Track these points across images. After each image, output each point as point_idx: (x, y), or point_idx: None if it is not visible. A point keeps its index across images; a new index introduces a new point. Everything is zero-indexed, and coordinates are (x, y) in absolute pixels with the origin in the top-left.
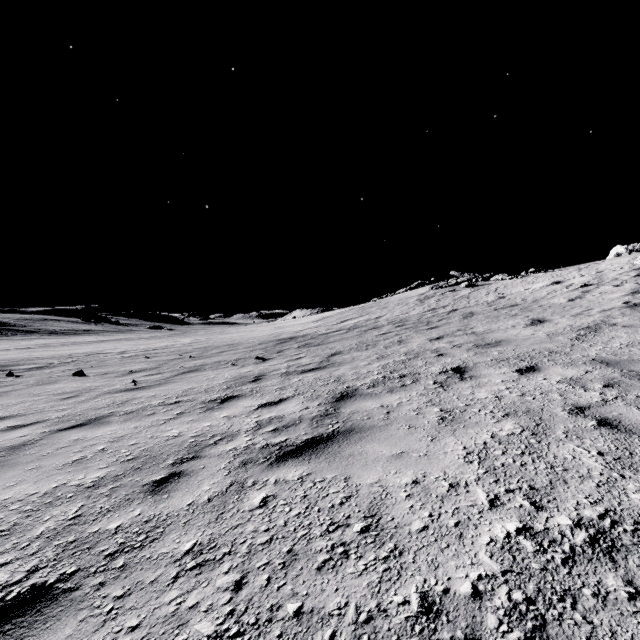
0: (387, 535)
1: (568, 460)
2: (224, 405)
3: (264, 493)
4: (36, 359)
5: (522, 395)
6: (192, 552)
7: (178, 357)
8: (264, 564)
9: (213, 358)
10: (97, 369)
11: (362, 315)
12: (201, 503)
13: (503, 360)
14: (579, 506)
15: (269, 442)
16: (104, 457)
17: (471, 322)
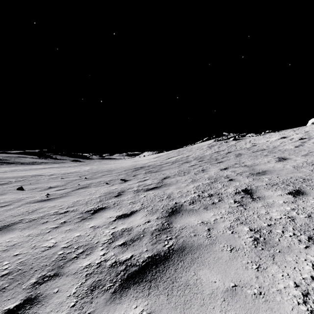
0: None
1: None
2: (94, 216)
3: None
4: (4, 178)
5: (309, 217)
6: None
7: (79, 178)
8: None
9: (97, 179)
10: (32, 185)
11: (179, 155)
12: None
13: (274, 184)
14: None
15: (117, 259)
16: None
17: (241, 159)
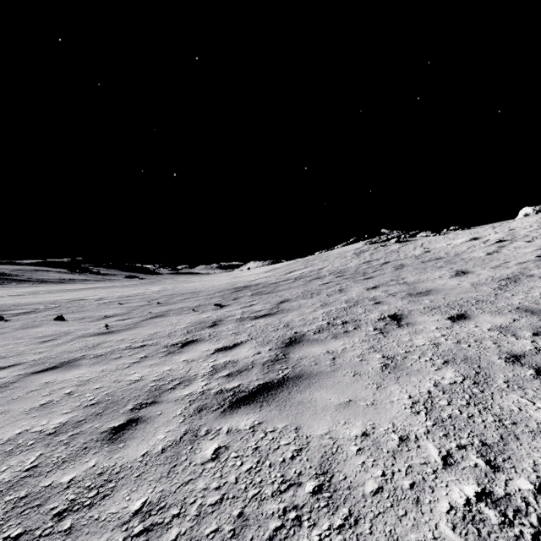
0: (340, 497)
1: (515, 412)
2: (184, 349)
3: (216, 444)
4: (25, 305)
5: (457, 342)
6: (141, 513)
7: (147, 303)
8: (213, 531)
9: (177, 304)
10: (76, 314)
11: (306, 267)
12: (155, 454)
13: (435, 308)
14: (537, 467)
15: (223, 387)
16: (69, 401)
17: (402, 273)
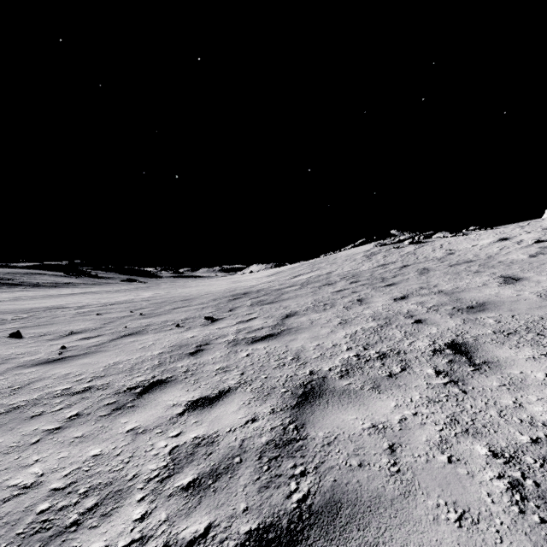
0: None
1: None
2: (141, 400)
3: None
4: None
5: None
6: None
7: (129, 314)
8: None
9: (162, 316)
10: (40, 328)
11: (313, 270)
12: None
13: (512, 333)
14: None
15: (173, 536)
16: None
17: (431, 279)
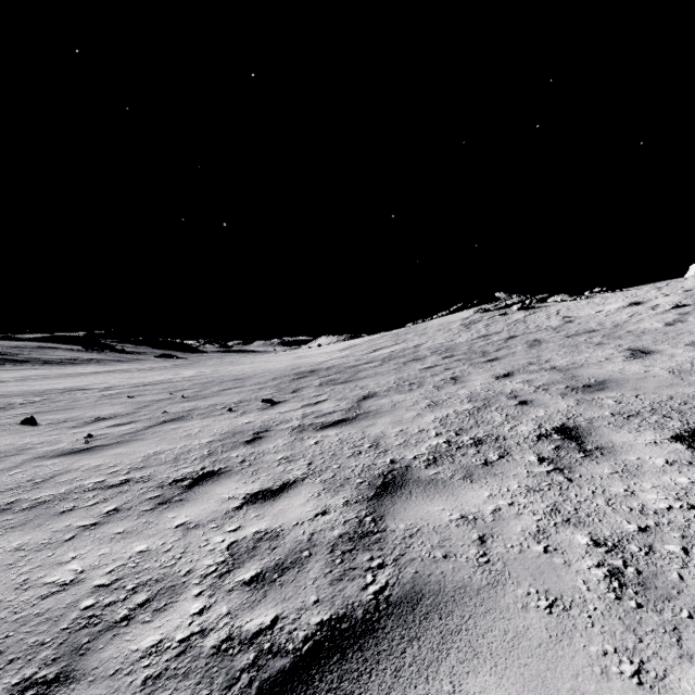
0: None
1: None
2: (190, 494)
3: None
4: None
5: None
6: None
7: (168, 397)
8: None
9: (209, 399)
10: (58, 414)
11: (397, 343)
12: None
13: (633, 415)
14: None
15: (236, 628)
16: None
17: (542, 352)
